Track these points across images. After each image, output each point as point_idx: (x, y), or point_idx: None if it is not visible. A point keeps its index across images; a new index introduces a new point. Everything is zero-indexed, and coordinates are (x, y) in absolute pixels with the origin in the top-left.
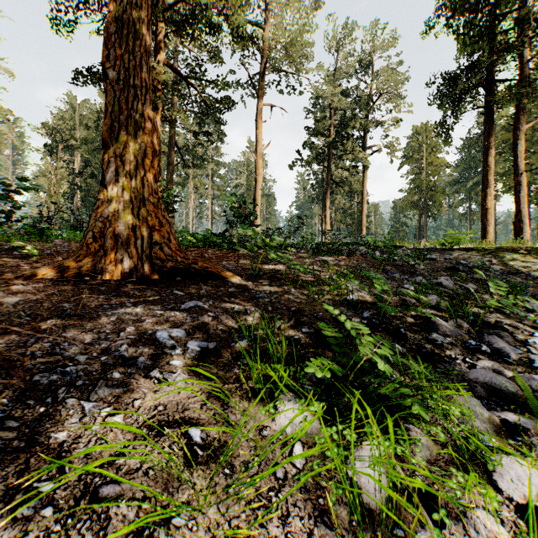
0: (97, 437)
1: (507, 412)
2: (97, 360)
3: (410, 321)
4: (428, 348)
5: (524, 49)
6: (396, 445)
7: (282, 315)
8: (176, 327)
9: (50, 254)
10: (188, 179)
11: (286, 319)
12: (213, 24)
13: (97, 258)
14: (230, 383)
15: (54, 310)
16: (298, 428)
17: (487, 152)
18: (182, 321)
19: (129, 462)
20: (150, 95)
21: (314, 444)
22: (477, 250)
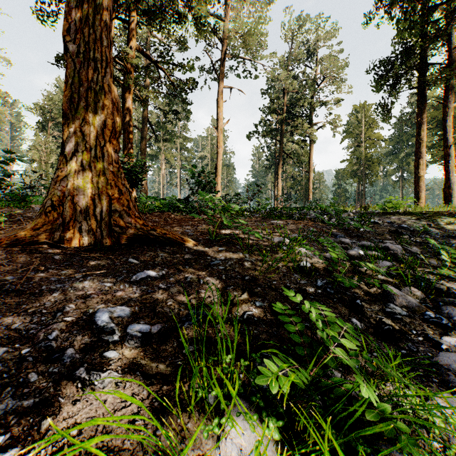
0: None
1: None
2: (17, 354)
3: (364, 289)
4: (388, 324)
5: (453, 36)
6: None
7: (236, 286)
8: (122, 304)
9: (21, 220)
10: (160, 152)
11: (239, 290)
12: (178, 14)
13: (55, 226)
14: (170, 383)
15: None
16: None
17: (419, 127)
18: (130, 295)
19: None
20: (110, 68)
21: None
22: (415, 215)
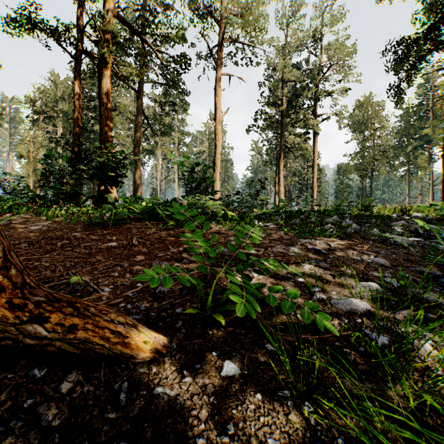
0: None
1: None
2: None
3: None
4: None
5: None
6: None
7: None
8: None
9: None
10: (157, 146)
11: None
12: None
13: None
14: None
15: None
16: None
17: None
18: None
19: None
20: None
21: None
22: None
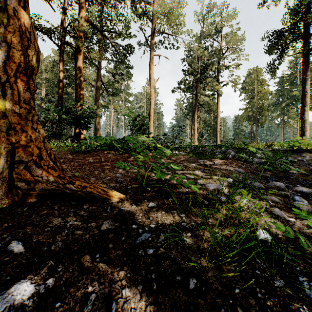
0: None
1: None
2: None
3: None
4: None
5: None
6: None
7: None
8: None
9: None
10: (110, 103)
11: None
12: None
13: None
14: None
15: None
16: None
17: (304, 82)
18: None
19: None
20: None
21: None
22: None
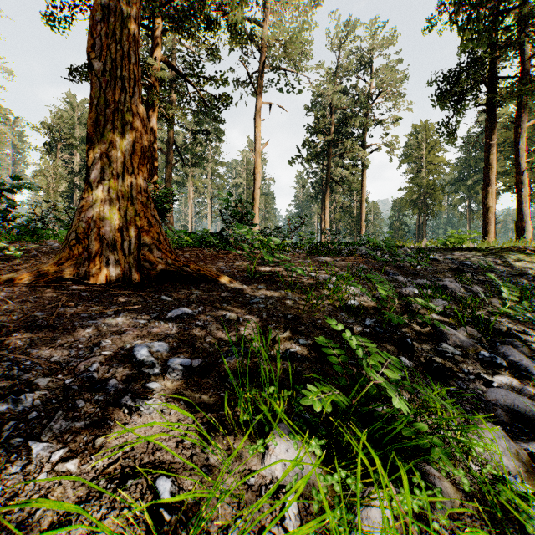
0: (40, 494)
1: (534, 443)
2: (61, 383)
3: (416, 329)
4: (438, 362)
5: (526, 45)
6: (411, 497)
7: (278, 324)
8: (159, 340)
9: (37, 255)
10: (187, 178)
11: (281, 328)
12: (211, 20)
13: (80, 261)
14: (214, 411)
15: (24, 320)
16: (291, 473)
17: (488, 150)
18: (167, 332)
19: (74, 533)
20: (138, 88)
21: (312, 495)
22: (480, 250)
